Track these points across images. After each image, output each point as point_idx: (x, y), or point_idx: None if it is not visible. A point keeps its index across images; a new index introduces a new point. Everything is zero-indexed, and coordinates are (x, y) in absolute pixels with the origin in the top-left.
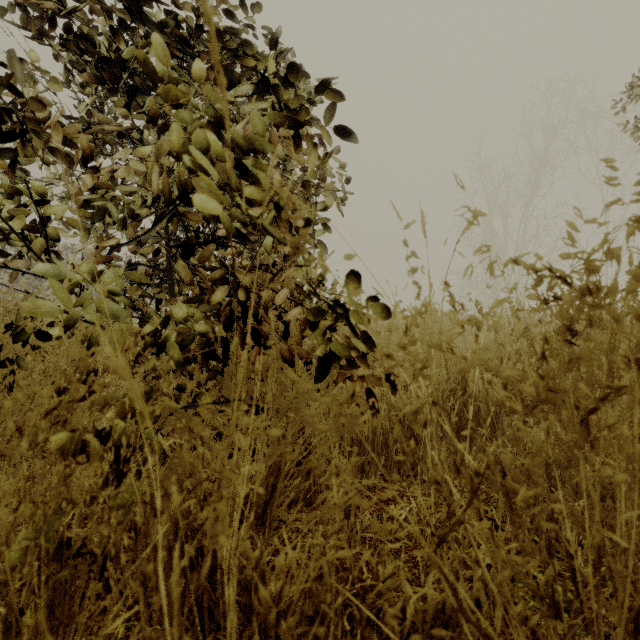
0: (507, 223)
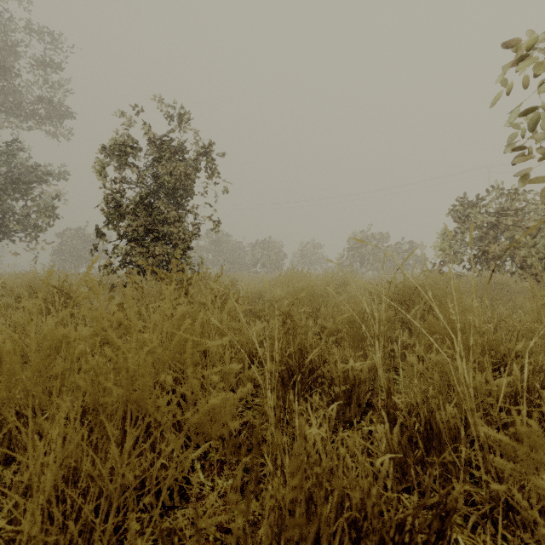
0: None
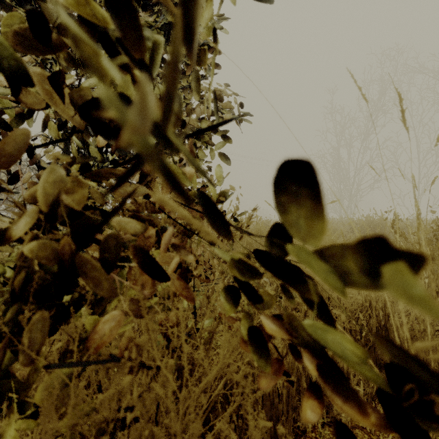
0: (349, 152)
